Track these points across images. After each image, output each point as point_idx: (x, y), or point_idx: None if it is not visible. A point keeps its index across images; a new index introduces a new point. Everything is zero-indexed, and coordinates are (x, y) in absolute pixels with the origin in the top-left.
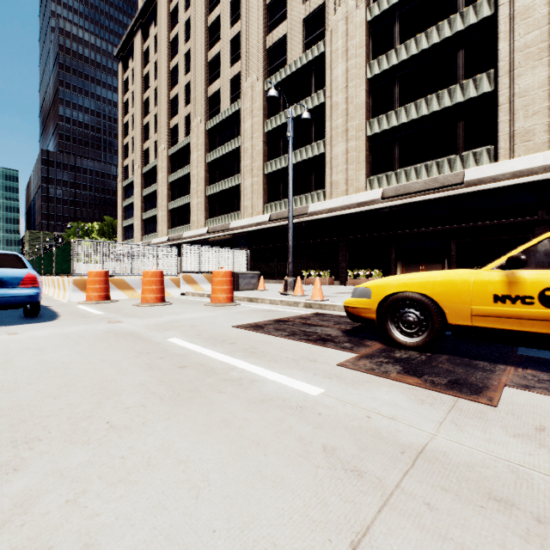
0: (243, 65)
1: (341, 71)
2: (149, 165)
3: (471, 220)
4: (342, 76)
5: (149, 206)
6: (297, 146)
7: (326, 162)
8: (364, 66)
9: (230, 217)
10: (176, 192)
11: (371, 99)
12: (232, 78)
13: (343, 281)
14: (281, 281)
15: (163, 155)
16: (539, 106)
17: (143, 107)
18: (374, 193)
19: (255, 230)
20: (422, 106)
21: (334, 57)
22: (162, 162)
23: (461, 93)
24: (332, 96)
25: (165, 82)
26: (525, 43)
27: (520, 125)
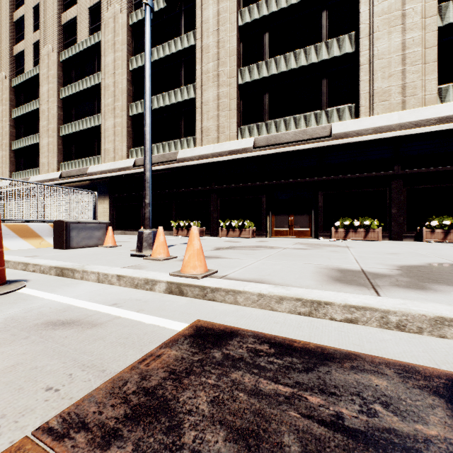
0: None
1: (212, 13)
2: None
3: (337, 172)
4: (213, 19)
5: None
6: (166, 89)
7: (197, 107)
8: (236, 11)
9: (89, 161)
10: (22, 130)
11: (242, 48)
12: (91, 7)
13: (214, 232)
14: None
15: (4, 84)
16: (394, 69)
17: None
18: (246, 142)
19: (118, 176)
20: (291, 60)
21: None
22: (3, 93)
23: (327, 51)
24: (202, 38)
25: None
26: (383, 9)
27: (378, 85)
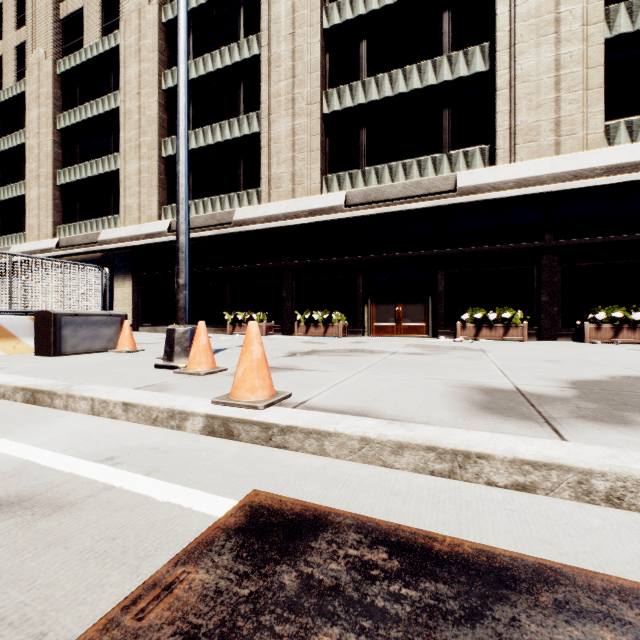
0: None
1: (285, 9)
2: None
3: (464, 243)
4: (286, 17)
5: None
6: (216, 118)
7: (263, 146)
8: (319, 7)
9: (101, 224)
10: None
11: (328, 61)
12: None
13: (288, 328)
14: None
15: None
16: (544, 96)
17: None
18: (334, 197)
19: (145, 246)
20: (399, 80)
21: None
22: None
23: (450, 68)
24: (271, 45)
25: None
26: (529, 11)
27: (523, 118)
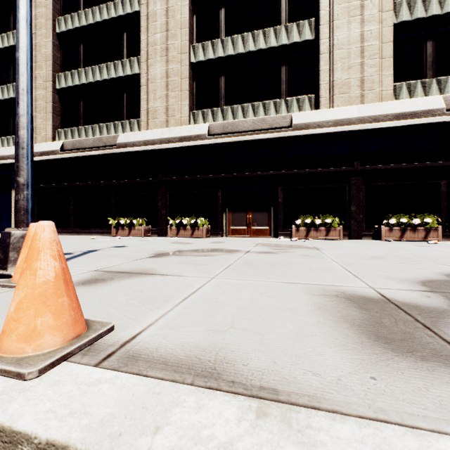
0: None
1: None
2: None
3: (297, 166)
4: None
5: None
6: (104, 60)
7: (142, 84)
8: None
9: (1, 142)
10: None
11: (195, 22)
12: None
13: (162, 231)
14: (79, 232)
15: None
16: (353, 60)
17: None
18: (199, 128)
19: (40, 162)
20: (249, 41)
21: None
22: None
23: (286, 35)
24: (148, 3)
25: None
26: None
27: (338, 76)
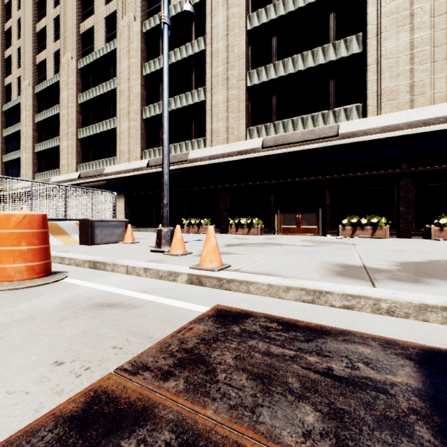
0: (119, 3)
1: (222, 19)
2: (12, 102)
3: (344, 171)
4: (223, 24)
5: (12, 148)
6: (177, 92)
7: (207, 110)
8: (245, 16)
9: (105, 162)
10: (44, 134)
11: (251, 51)
12: (107, 16)
13: (224, 229)
14: None
15: (28, 91)
16: (402, 68)
17: (5, 38)
18: (254, 142)
19: (132, 176)
20: (299, 62)
21: (215, 3)
22: (27, 100)
23: (334, 52)
24: (212, 43)
25: (30, 12)
26: (390, 9)
27: (386, 84)
